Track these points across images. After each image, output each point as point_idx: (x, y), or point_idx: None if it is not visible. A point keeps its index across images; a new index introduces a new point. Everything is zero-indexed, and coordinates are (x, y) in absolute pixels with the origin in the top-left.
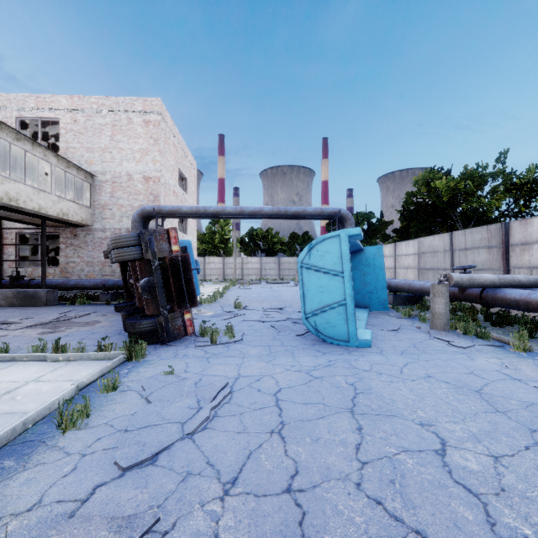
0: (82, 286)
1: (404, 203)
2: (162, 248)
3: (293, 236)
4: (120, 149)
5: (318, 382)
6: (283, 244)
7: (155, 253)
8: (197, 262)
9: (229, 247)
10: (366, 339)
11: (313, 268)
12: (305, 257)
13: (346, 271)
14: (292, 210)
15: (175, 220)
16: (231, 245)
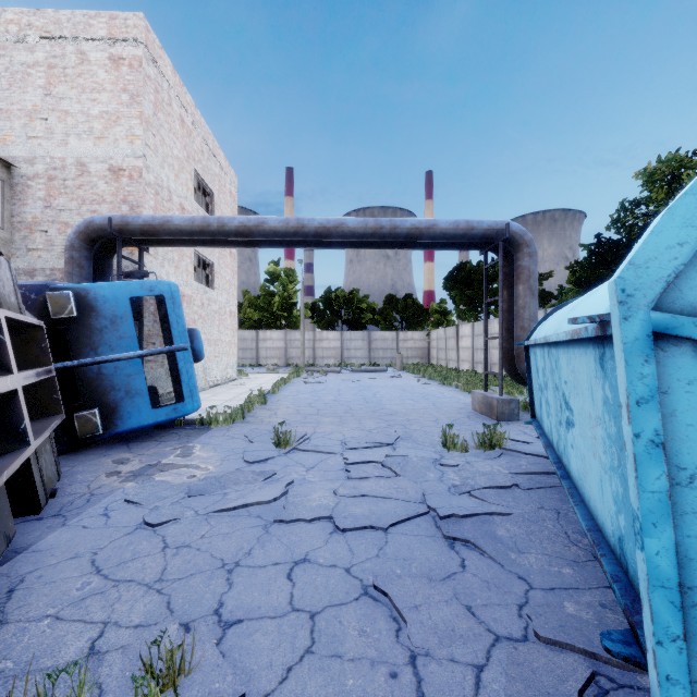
0: None
1: (614, 223)
2: None
3: (390, 300)
4: (63, 112)
5: None
6: (375, 312)
7: None
8: (196, 334)
9: (294, 316)
10: None
11: None
12: (694, 258)
13: None
14: (407, 224)
15: (185, 260)
16: (298, 314)
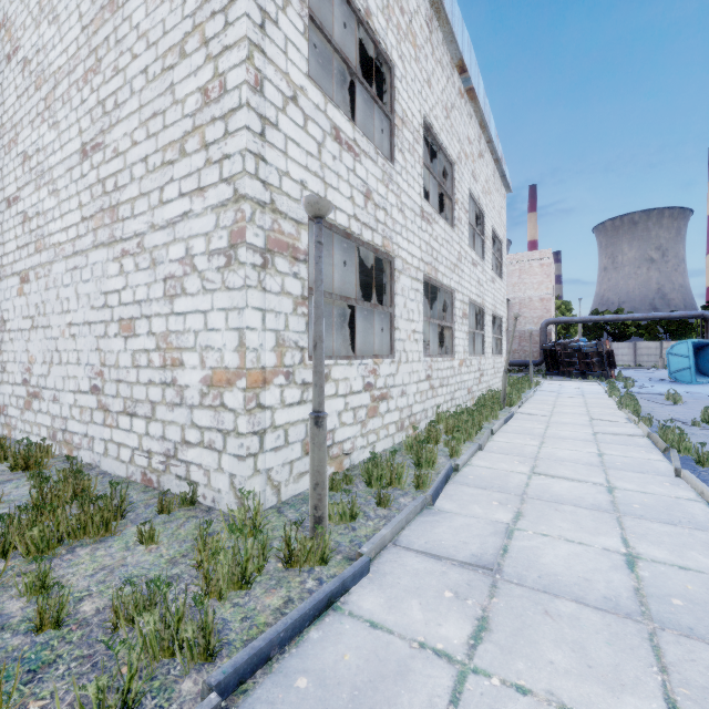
0: (512, 364)
1: None
2: (603, 347)
3: None
4: (524, 283)
5: (674, 386)
6: (639, 326)
7: (603, 349)
8: None
9: (569, 333)
10: (701, 382)
11: (673, 354)
12: (669, 350)
13: (690, 356)
14: (659, 315)
15: None
16: (572, 331)
